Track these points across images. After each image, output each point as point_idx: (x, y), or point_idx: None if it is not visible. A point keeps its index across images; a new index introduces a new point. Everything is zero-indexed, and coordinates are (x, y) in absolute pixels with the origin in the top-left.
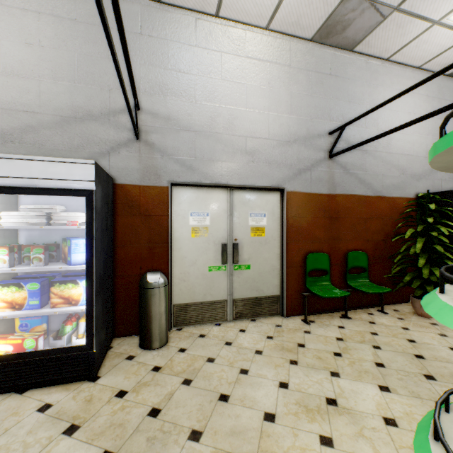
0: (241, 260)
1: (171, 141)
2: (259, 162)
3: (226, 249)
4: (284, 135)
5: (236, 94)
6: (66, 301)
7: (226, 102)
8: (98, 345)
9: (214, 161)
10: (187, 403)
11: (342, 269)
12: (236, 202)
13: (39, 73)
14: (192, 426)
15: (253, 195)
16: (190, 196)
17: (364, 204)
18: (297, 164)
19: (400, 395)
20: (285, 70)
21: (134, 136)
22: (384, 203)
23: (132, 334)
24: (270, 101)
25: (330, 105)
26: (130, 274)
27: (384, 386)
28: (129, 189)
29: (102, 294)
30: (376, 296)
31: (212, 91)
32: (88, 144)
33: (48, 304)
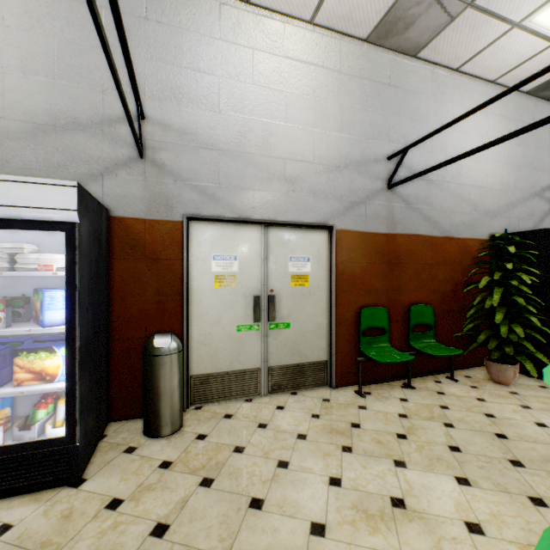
0: (279, 316)
1: (187, 161)
2: (301, 192)
3: (259, 303)
4: (333, 158)
5: (273, 104)
6: (38, 377)
7: (259, 114)
8: (84, 435)
9: (243, 189)
10: (207, 513)
11: (404, 327)
12: (272, 242)
13: (2, 63)
14: (212, 548)
15: (293, 233)
16: (212, 234)
17: (429, 247)
18: (349, 195)
19: (483, 489)
20: (334, 76)
21: (138, 153)
22: (453, 245)
23: (134, 416)
24: (315, 115)
25: (390, 123)
26: (132, 336)
27: (463, 478)
28: (130, 224)
29: (90, 365)
30: (443, 360)
31: (242, 99)
32: (73, 162)
33: (12, 380)
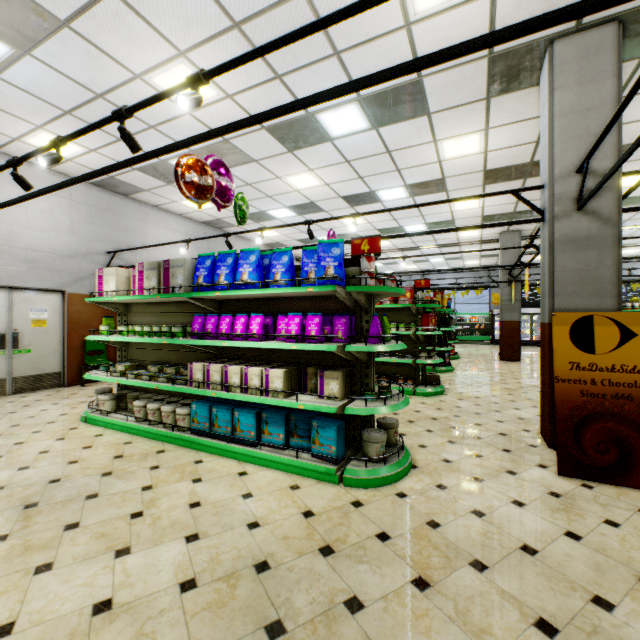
0: (22, 346)
1: None
2: (41, 269)
3: (5, 337)
4: (66, 251)
5: (17, 215)
6: None
7: (6, 220)
8: None
9: None
10: None
11: None
12: (16, 299)
13: None
14: None
15: (34, 294)
16: None
17: None
18: (78, 273)
19: None
20: (67, 202)
21: None
22: None
23: None
24: (52, 224)
25: (109, 232)
26: None
27: None
28: None
29: None
30: None
31: None
32: None
33: None
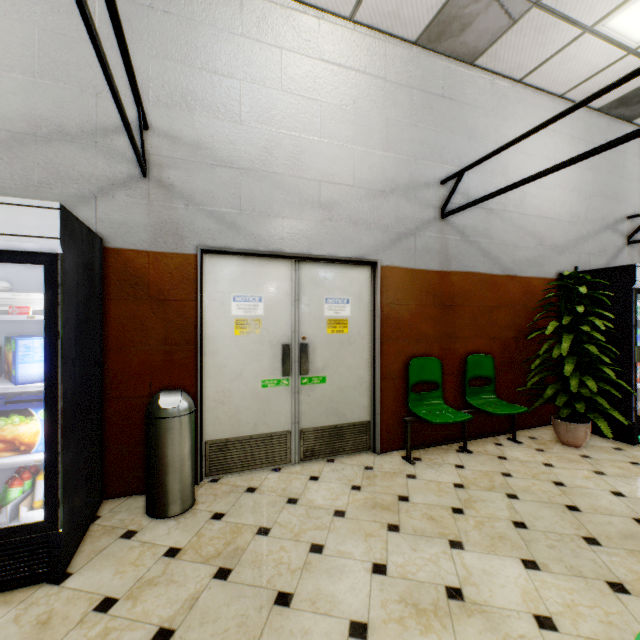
0: (313, 369)
1: (202, 182)
2: (339, 220)
3: (289, 353)
4: (377, 182)
5: (305, 115)
6: (9, 447)
7: (289, 127)
8: (69, 518)
9: (270, 216)
10: (222, 613)
11: (460, 380)
12: (304, 280)
13: None
14: None
15: (330, 270)
16: (232, 270)
17: (488, 287)
18: (396, 226)
19: (554, 574)
20: (378, 84)
21: (140, 171)
22: (516, 285)
23: (135, 492)
24: (355, 129)
25: (443, 141)
26: (133, 395)
27: (530, 561)
28: (130, 257)
29: (77, 430)
30: (505, 419)
31: (268, 108)
32: (59, 180)
33: None
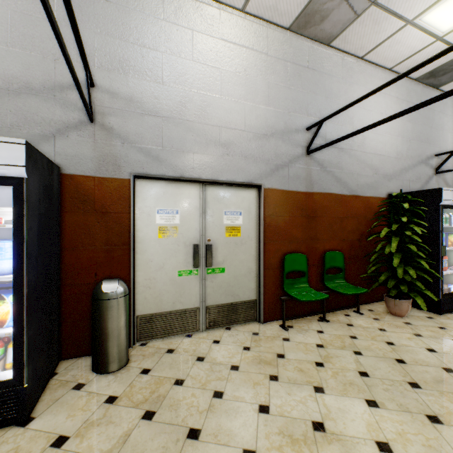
0: (215, 262)
1: (134, 126)
2: (234, 155)
3: (198, 251)
4: (261, 128)
5: (210, 79)
6: None
7: (198, 87)
8: (33, 376)
9: (184, 151)
10: (147, 446)
11: (320, 270)
12: (209, 198)
13: None
14: None
15: (228, 191)
16: (156, 191)
17: (340, 203)
18: (275, 159)
19: (389, 410)
20: (262, 58)
21: (88, 117)
22: (359, 202)
23: (84, 354)
24: (246, 90)
25: (308, 100)
26: (82, 282)
27: (372, 400)
28: (80, 180)
29: (39, 310)
30: (351, 297)
31: (182, 73)
32: (26, 123)
33: None
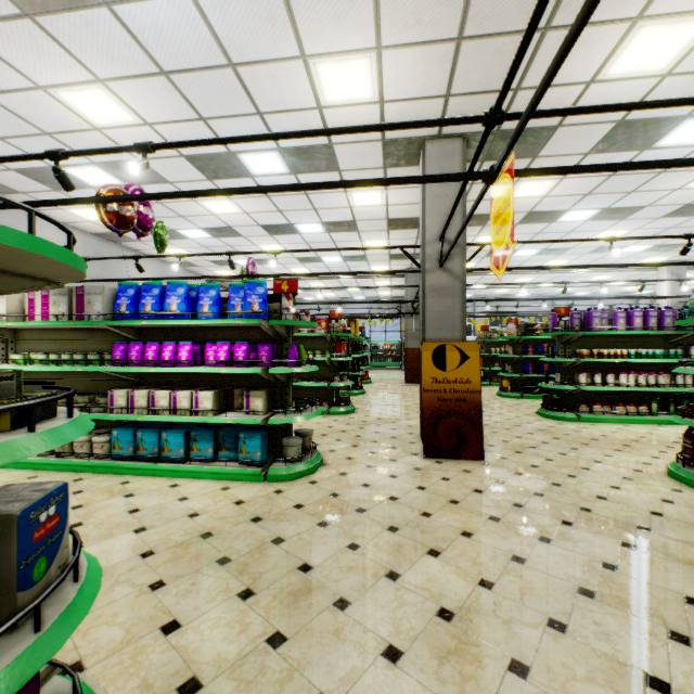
0: None
1: None
2: None
3: None
4: None
5: None
6: None
7: None
8: None
9: None
10: None
11: None
12: None
13: None
14: None
15: None
16: None
17: None
18: None
19: None
20: None
21: None
22: None
23: None
24: None
25: None
26: None
27: None
28: None
29: None
30: None
31: None
32: None
33: None
